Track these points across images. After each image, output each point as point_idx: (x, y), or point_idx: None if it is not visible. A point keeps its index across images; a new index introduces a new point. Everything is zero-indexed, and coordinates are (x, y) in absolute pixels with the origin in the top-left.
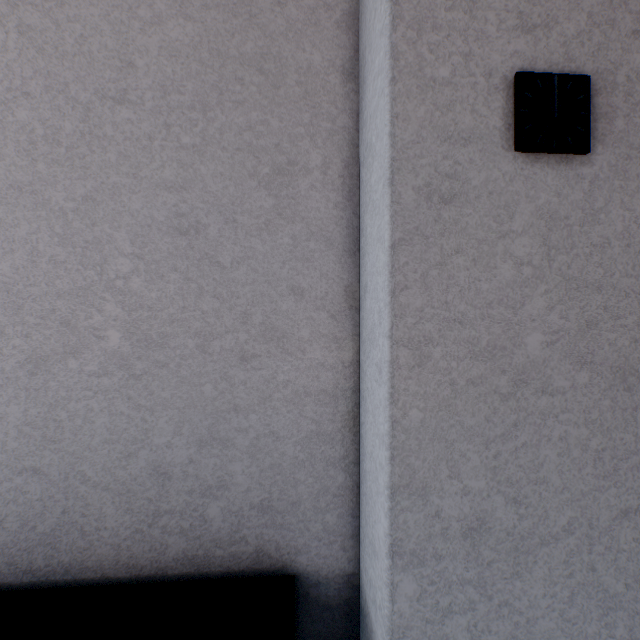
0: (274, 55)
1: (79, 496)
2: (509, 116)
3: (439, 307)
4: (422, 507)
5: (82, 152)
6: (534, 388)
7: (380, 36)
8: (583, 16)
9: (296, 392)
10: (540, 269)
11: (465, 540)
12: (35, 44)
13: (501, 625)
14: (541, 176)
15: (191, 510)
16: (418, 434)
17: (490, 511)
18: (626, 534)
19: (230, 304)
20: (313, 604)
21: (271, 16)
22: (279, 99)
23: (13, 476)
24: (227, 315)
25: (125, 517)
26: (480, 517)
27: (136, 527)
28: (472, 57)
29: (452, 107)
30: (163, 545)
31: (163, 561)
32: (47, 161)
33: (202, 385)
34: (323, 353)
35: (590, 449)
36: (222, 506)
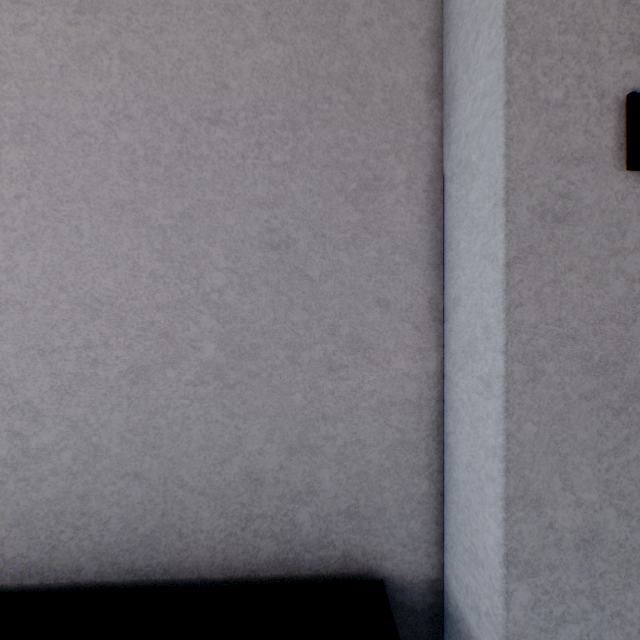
0: (360, 74)
1: (177, 500)
2: (621, 136)
3: (552, 323)
4: (536, 518)
5: (180, 171)
6: None
7: (488, 59)
8: None
9: (381, 401)
10: None
11: (578, 551)
12: (136, 69)
13: (613, 635)
14: None
15: (281, 515)
16: (532, 447)
17: (602, 523)
18: None
19: (318, 316)
20: (398, 608)
21: (357, 36)
22: (365, 117)
23: (116, 480)
24: (316, 327)
25: (219, 520)
26: (592, 529)
27: (230, 530)
28: (584, 79)
29: (565, 128)
30: (255, 548)
31: (255, 563)
32: (147, 180)
33: (292, 394)
34: (407, 364)
35: None
36: (311, 511)
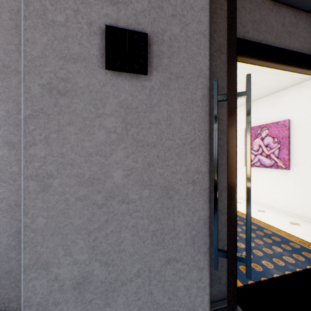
0: None
1: None
2: (103, 49)
3: (57, 156)
4: (46, 275)
5: None
6: (118, 200)
7: None
8: (146, 2)
9: (9, 205)
10: (121, 135)
11: (75, 290)
12: None
13: None
14: (122, 84)
15: None
16: (43, 232)
17: (91, 271)
18: (169, 272)
19: None
20: None
21: None
22: None
23: None
24: None
25: None
26: (85, 276)
27: None
28: (79, 12)
29: (66, 39)
30: None
31: None
32: None
33: None
34: None
35: (150, 230)
36: None
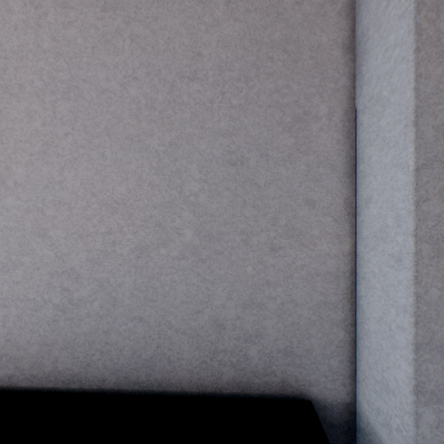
0: (294, 39)
1: (167, 337)
2: None
3: None
4: (439, 360)
5: (169, 114)
6: None
7: (399, 19)
8: None
9: (309, 273)
10: None
11: None
12: (140, 46)
13: None
14: None
15: (238, 350)
16: (436, 306)
17: None
18: None
19: (264, 212)
20: (321, 422)
21: (292, 13)
22: (297, 69)
23: (127, 322)
24: (262, 219)
25: (195, 352)
26: None
27: (202, 359)
28: None
29: None
30: (219, 373)
31: (219, 383)
32: (147, 121)
33: (245, 266)
34: (328, 246)
35: None
36: (258, 349)
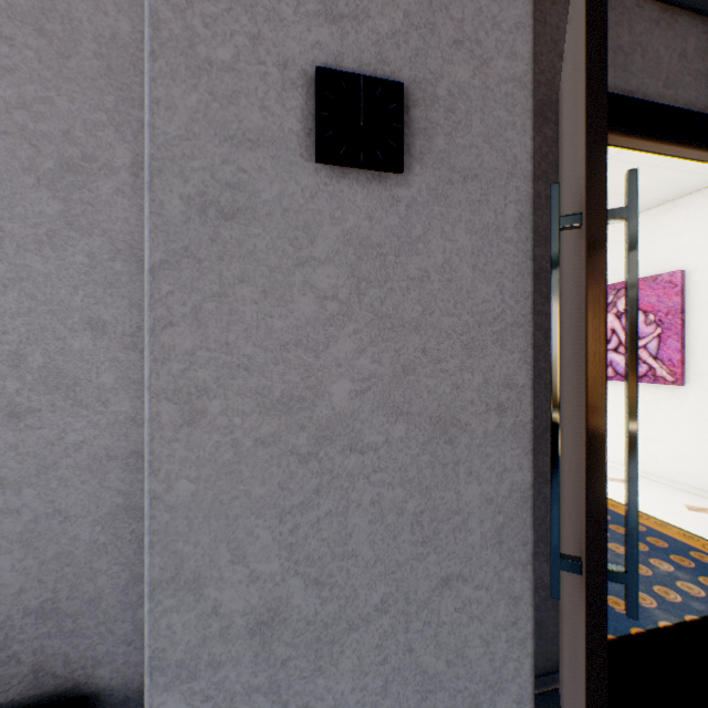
0: (62, 13)
1: None
2: (310, 119)
3: (218, 349)
4: (194, 604)
5: None
6: (341, 445)
7: None
8: (399, 14)
9: (95, 456)
10: (349, 304)
11: (253, 638)
12: None
13: None
14: (350, 194)
15: None
16: (189, 512)
17: (286, 598)
18: (448, 604)
19: None
20: None
21: None
22: (69, 72)
23: None
24: None
25: None
26: (273, 607)
27: None
28: (262, 41)
29: (236, 99)
30: None
31: None
32: None
33: None
34: (134, 404)
35: (407, 512)
36: None
